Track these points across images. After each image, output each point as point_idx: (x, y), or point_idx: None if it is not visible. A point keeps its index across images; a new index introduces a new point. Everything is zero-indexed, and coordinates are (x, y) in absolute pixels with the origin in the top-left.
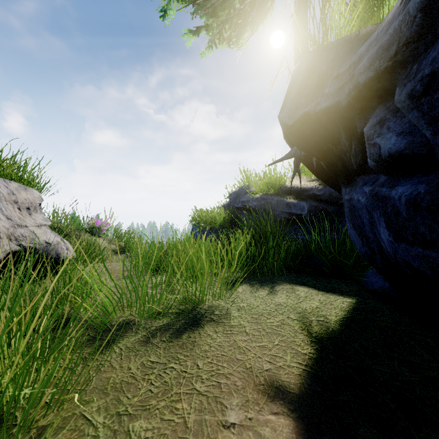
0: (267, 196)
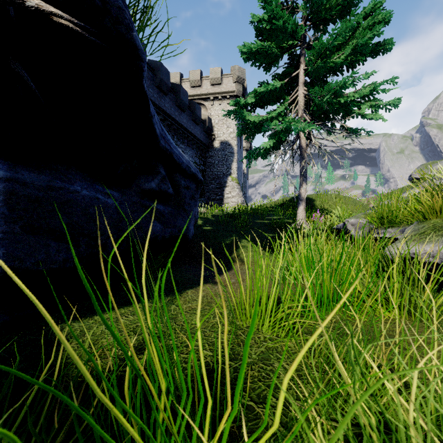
0: None
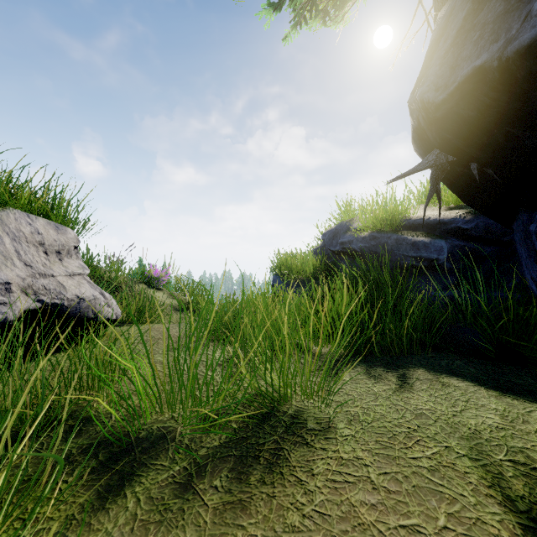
0: (380, 234)
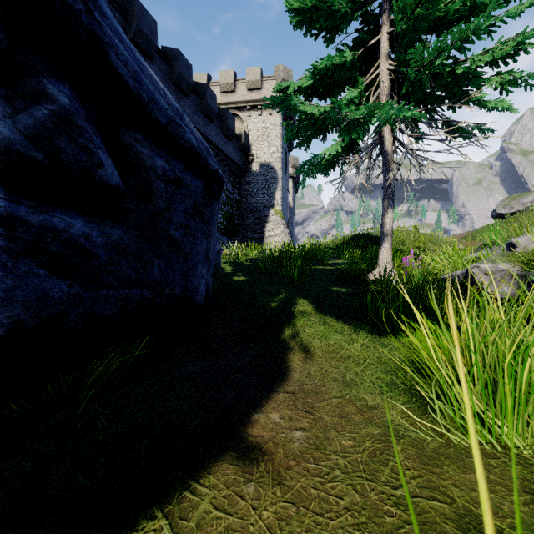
0: None
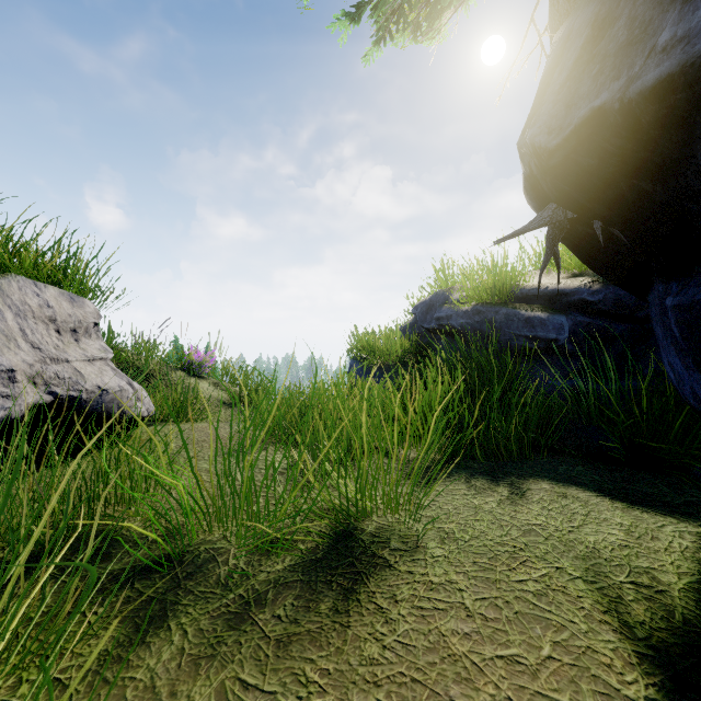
0: (486, 307)
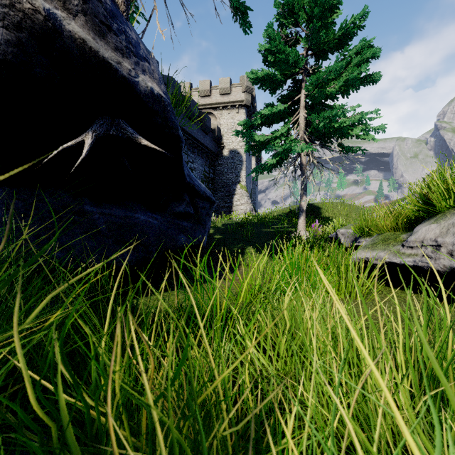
0: None
